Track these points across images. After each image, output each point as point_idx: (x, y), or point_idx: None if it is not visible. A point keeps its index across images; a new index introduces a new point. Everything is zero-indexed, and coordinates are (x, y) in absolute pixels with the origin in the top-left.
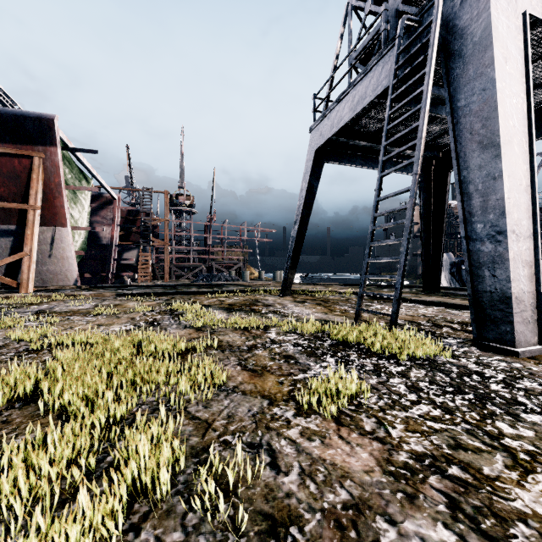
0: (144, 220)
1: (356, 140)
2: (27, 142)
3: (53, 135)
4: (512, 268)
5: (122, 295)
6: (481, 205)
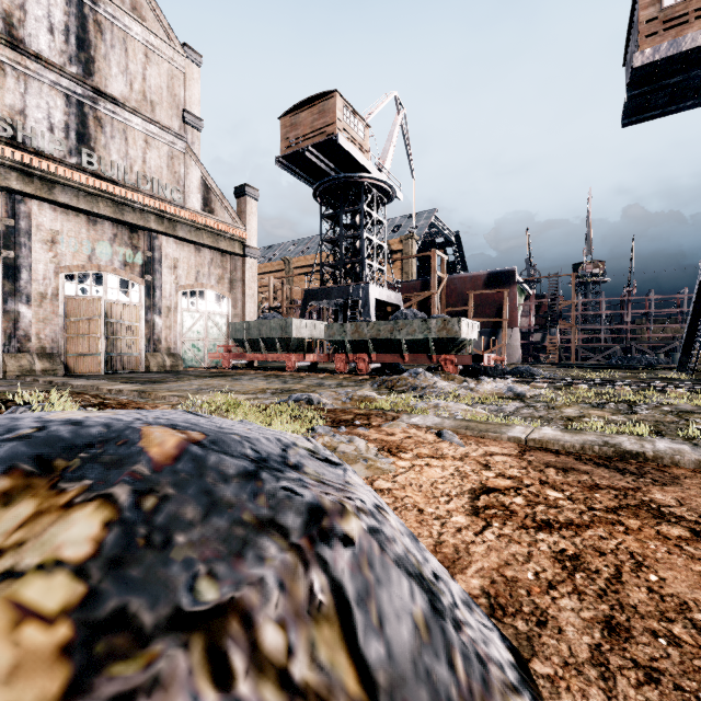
0: (550, 305)
1: None
2: (501, 285)
3: (514, 279)
4: None
5: (562, 367)
6: None
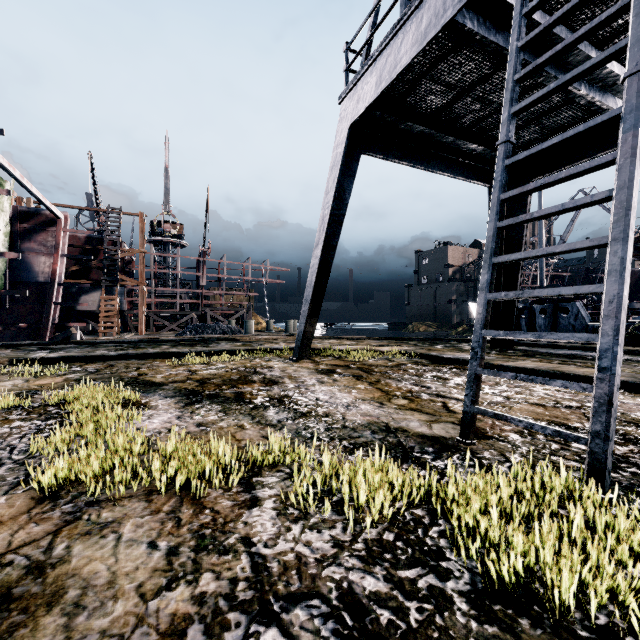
0: (108, 251)
1: (408, 121)
2: None
3: None
4: None
5: (21, 361)
6: None
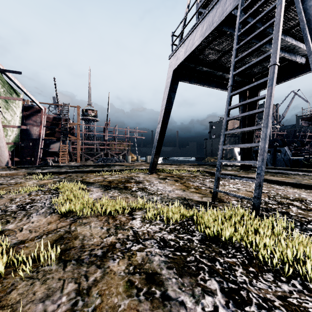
0: (63, 124)
1: (200, 66)
2: None
3: None
4: None
5: (32, 173)
6: None
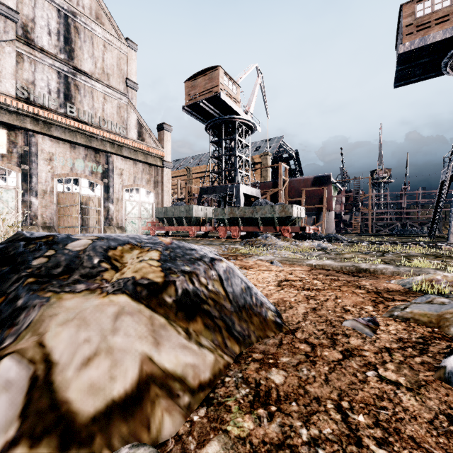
0: (355, 197)
1: None
2: (322, 184)
3: (330, 180)
4: (452, 227)
5: (359, 235)
6: (452, 215)
